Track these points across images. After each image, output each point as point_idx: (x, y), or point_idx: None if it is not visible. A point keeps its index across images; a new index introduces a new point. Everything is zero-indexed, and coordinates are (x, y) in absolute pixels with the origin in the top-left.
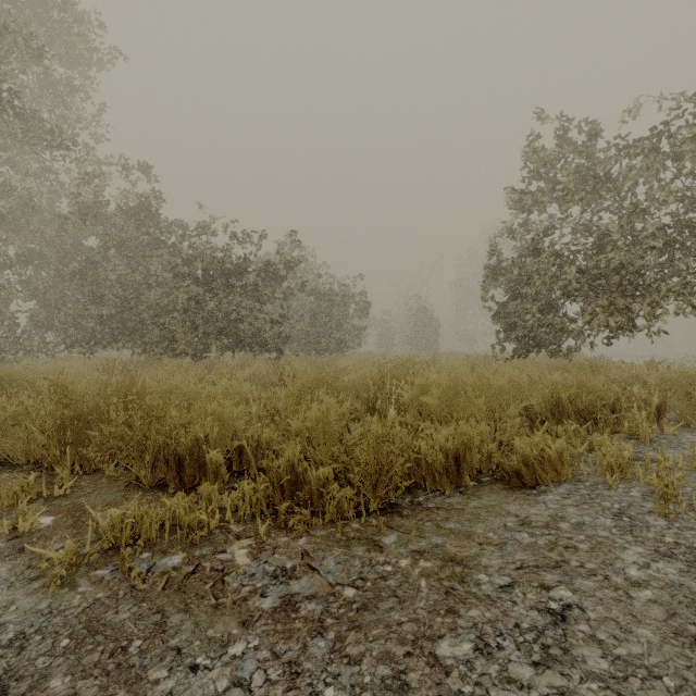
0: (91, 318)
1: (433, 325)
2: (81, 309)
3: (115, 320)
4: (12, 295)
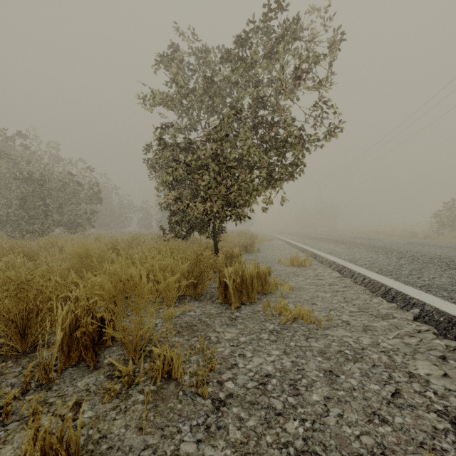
0: None
1: None
2: None
3: None
4: None
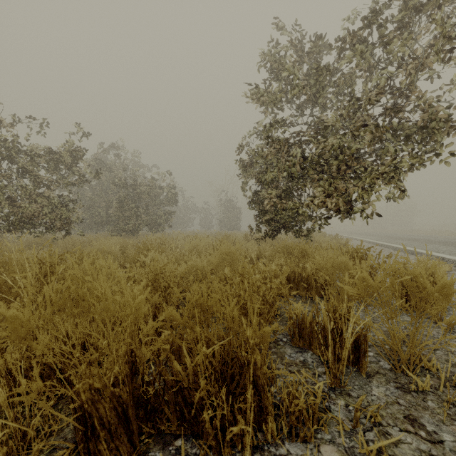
0: None
1: (235, 212)
2: None
3: None
4: None
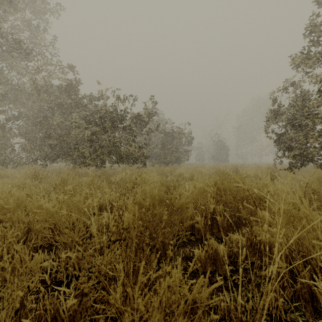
0: (46, 146)
1: (225, 149)
2: (41, 141)
3: (57, 147)
4: (10, 135)
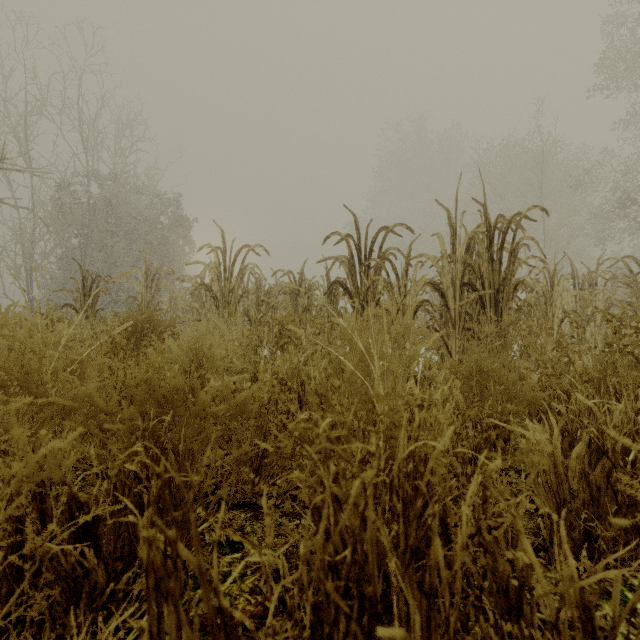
0: None
1: None
2: None
3: None
4: None
